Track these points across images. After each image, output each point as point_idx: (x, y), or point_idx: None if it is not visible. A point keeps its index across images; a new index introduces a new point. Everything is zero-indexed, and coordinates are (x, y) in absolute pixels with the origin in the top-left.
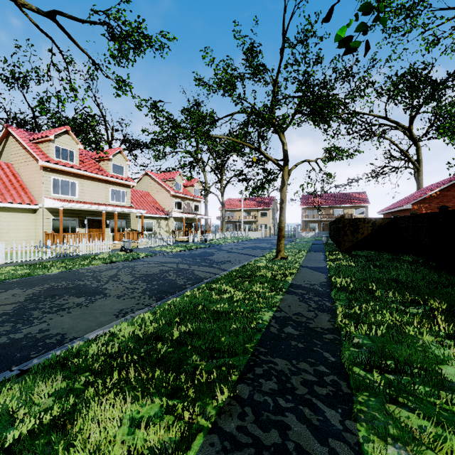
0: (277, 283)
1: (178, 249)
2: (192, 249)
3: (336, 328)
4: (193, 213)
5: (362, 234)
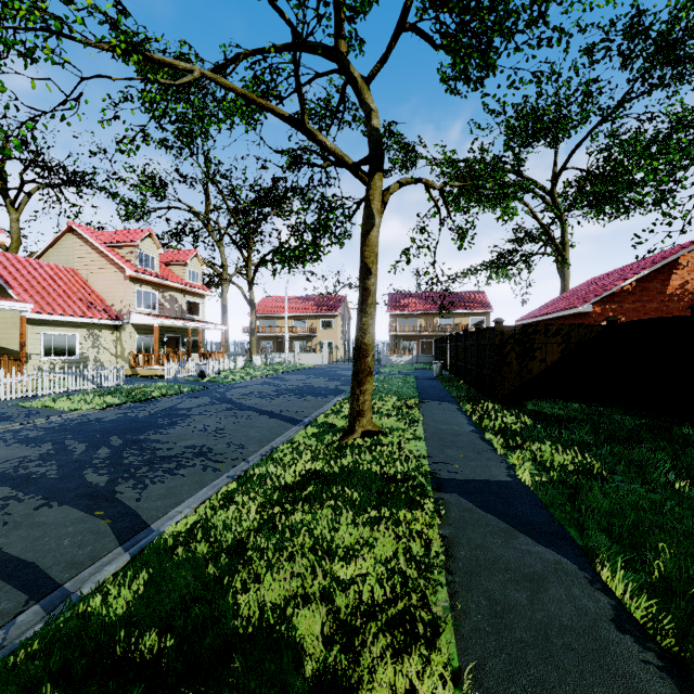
0: None
1: (103, 401)
2: (147, 401)
3: None
4: (185, 318)
5: (543, 363)
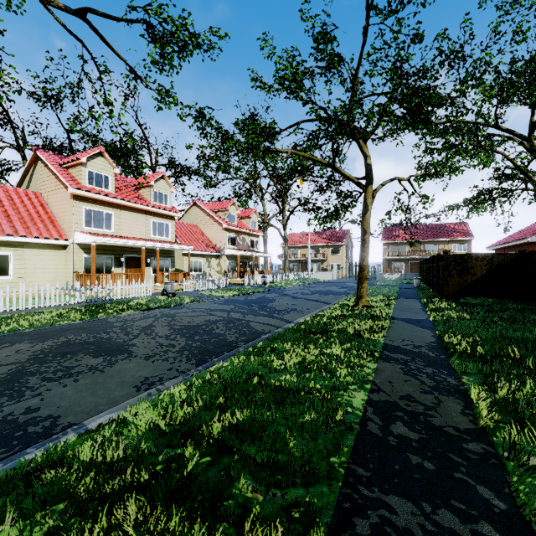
0: (364, 342)
1: (231, 293)
2: (248, 294)
3: (481, 428)
4: (250, 250)
5: (474, 276)
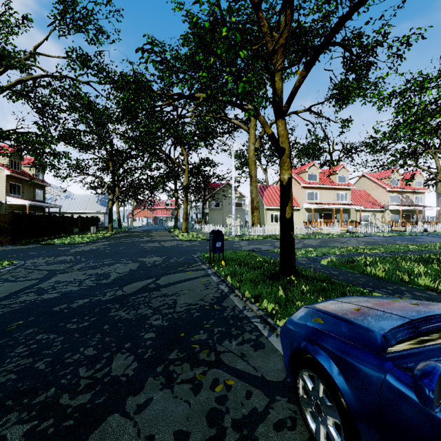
0: None
1: (391, 234)
2: (404, 236)
3: None
4: (413, 205)
5: None
